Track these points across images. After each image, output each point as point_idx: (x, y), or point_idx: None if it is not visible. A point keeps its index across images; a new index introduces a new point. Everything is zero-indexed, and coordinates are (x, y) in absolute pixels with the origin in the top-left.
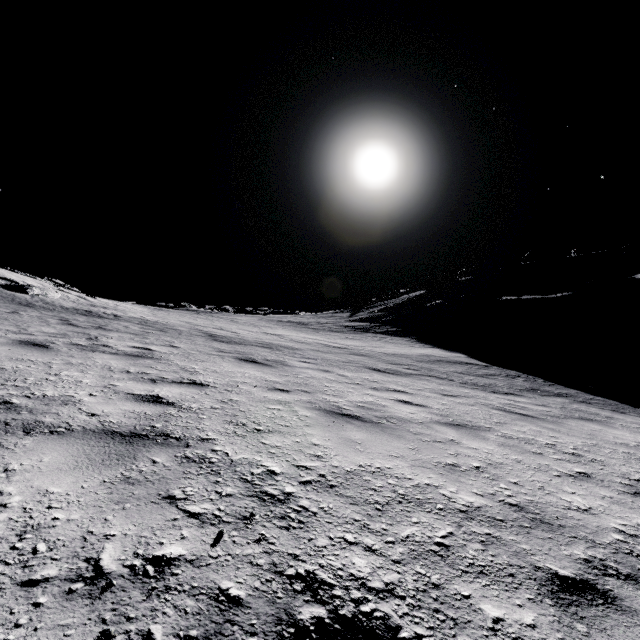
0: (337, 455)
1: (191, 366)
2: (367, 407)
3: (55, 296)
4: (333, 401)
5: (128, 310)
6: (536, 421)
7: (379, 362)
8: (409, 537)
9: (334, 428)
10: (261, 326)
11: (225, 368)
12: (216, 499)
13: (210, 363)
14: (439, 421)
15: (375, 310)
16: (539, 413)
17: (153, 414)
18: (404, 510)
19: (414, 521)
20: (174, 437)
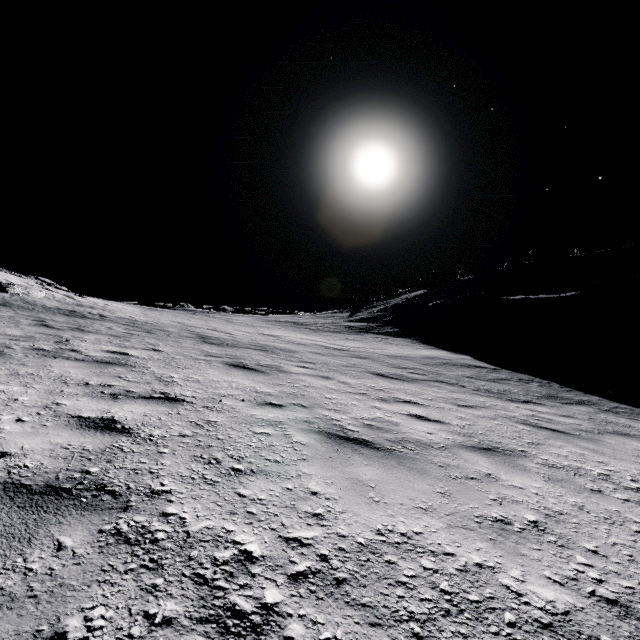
0: (344, 512)
1: (169, 375)
2: (376, 426)
3: (38, 295)
4: (335, 419)
5: (117, 310)
6: (571, 439)
7: (382, 366)
8: None
9: (338, 462)
10: (258, 326)
11: (210, 376)
12: (140, 636)
13: (193, 370)
14: (464, 444)
15: (375, 310)
16: (569, 427)
17: (94, 449)
18: (457, 633)
19: None
20: (110, 491)
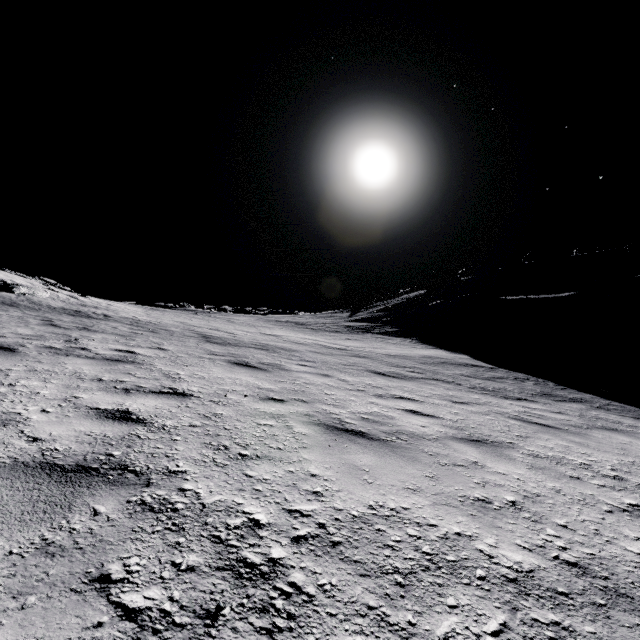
0: (340, 491)
1: (176, 372)
2: (372, 420)
3: (43, 295)
4: (334, 413)
5: (121, 310)
6: (559, 433)
7: (381, 364)
8: (448, 638)
9: (336, 450)
10: (259, 326)
11: (214, 373)
12: (170, 578)
13: (198, 368)
14: (455, 436)
15: (375, 310)
16: (559, 422)
17: (114, 436)
18: (434, 583)
19: (450, 604)
20: (133, 470)
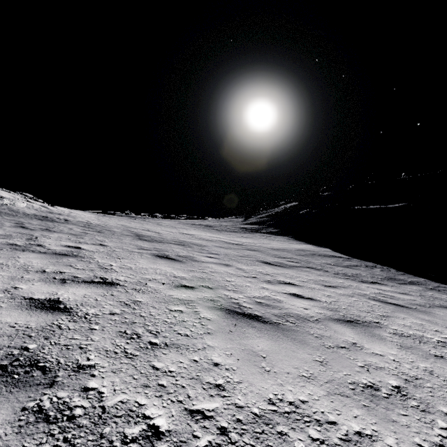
0: (241, 382)
1: (109, 263)
2: (265, 303)
3: (21, 205)
4: (234, 298)
5: (78, 216)
6: (411, 312)
7: (268, 256)
8: None
9: (236, 335)
10: (179, 228)
11: (140, 265)
12: None
13: (128, 260)
14: (332, 317)
15: (262, 216)
16: (408, 302)
17: (36, 327)
18: None
19: None
20: (42, 367)
